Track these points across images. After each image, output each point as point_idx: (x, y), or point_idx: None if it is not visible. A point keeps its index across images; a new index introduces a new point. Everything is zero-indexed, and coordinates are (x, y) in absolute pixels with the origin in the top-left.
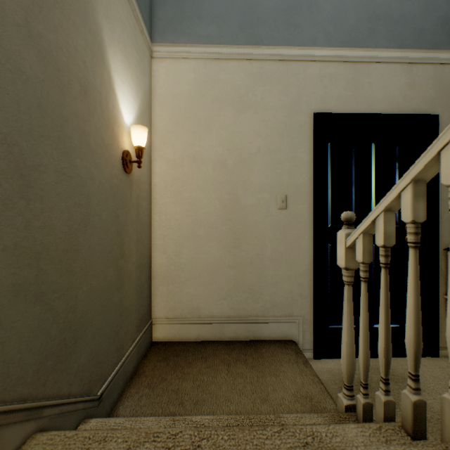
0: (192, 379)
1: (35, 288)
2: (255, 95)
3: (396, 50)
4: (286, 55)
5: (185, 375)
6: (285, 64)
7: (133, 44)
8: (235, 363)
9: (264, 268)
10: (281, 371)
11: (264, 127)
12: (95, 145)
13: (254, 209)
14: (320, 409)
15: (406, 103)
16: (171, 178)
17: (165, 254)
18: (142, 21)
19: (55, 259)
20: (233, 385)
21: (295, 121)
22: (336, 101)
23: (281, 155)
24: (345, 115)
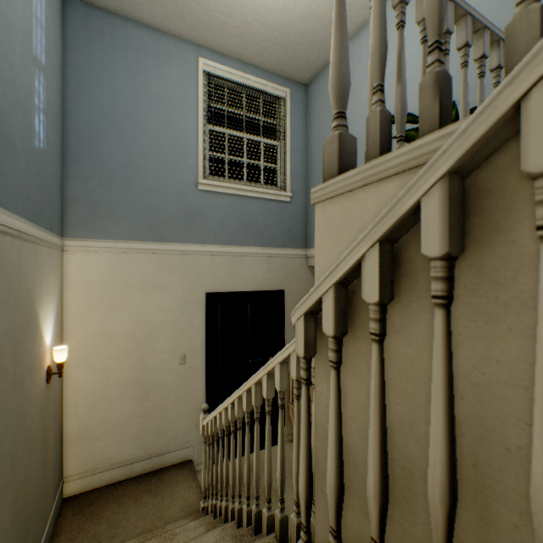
0: (107, 521)
1: (16, 516)
2: (161, 280)
3: (261, 248)
4: (185, 250)
5: (101, 519)
6: (184, 256)
7: (52, 273)
8: (143, 495)
9: (168, 411)
10: (176, 491)
11: (168, 304)
12: (35, 394)
13: (160, 368)
14: (195, 511)
15: (267, 282)
16: (84, 353)
17: (78, 418)
18: (57, 238)
19: (21, 492)
20: (140, 514)
21: (193, 298)
22: (222, 282)
23: (182, 324)
24: (228, 293)
